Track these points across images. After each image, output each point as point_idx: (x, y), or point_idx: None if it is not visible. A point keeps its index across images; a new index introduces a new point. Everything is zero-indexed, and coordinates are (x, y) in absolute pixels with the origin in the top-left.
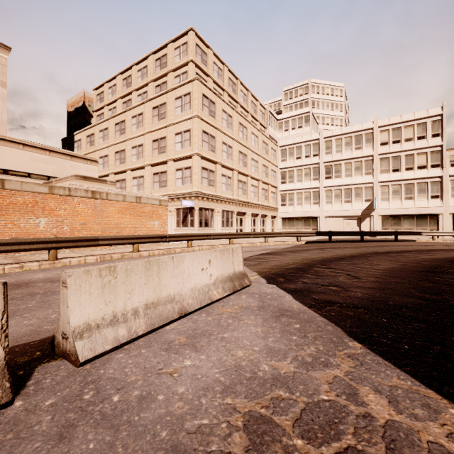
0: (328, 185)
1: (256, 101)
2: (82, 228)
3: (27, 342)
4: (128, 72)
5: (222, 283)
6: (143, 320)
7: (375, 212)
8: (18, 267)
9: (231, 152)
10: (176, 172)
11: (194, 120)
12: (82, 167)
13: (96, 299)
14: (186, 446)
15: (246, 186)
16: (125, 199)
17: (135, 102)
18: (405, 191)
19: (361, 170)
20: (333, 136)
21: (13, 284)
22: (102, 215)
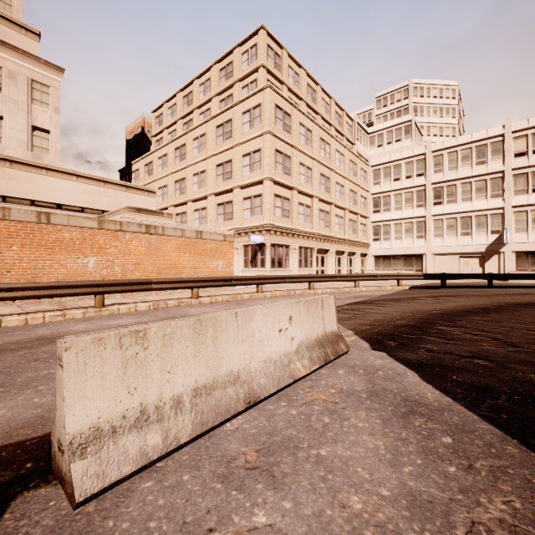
0: (438, 213)
1: (341, 111)
2: (135, 268)
3: (22, 440)
4: (189, 87)
5: (308, 350)
6: (189, 417)
7: (506, 247)
8: (60, 315)
9: (310, 174)
10: (244, 202)
11: (264, 137)
12: (139, 199)
13: (112, 385)
14: None
15: (329, 216)
16: (184, 234)
17: (196, 122)
18: None
19: (485, 192)
20: (444, 149)
21: (45, 338)
22: (157, 253)
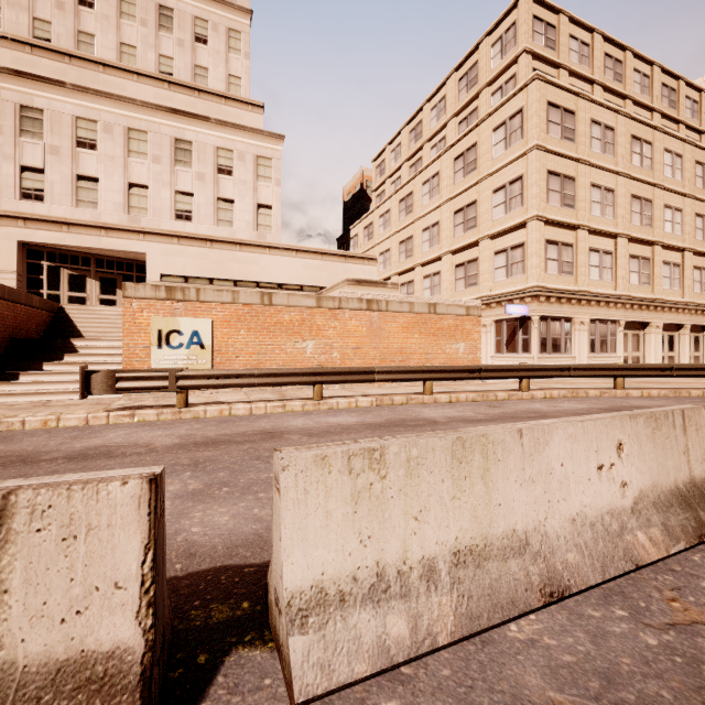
0: None
1: (674, 81)
2: (355, 354)
3: (241, 565)
4: (417, 117)
5: (658, 510)
6: (449, 600)
7: None
8: (280, 406)
9: (612, 200)
10: (495, 257)
11: (529, 156)
12: (358, 269)
13: (339, 528)
14: None
15: (649, 266)
16: (413, 309)
17: (426, 160)
18: None
19: None
20: None
21: (267, 432)
22: (380, 335)
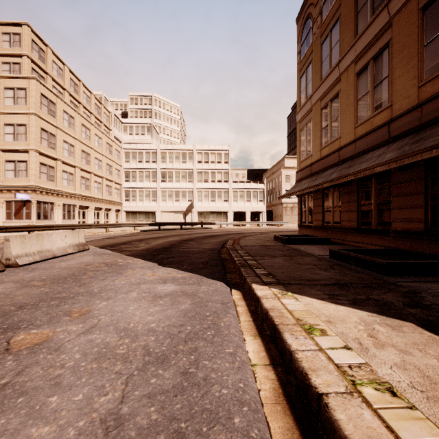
0: (164, 187)
1: (100, 104)
2: None
3: None
4: None
5: (73, 247)
6: (38, 256)
7: (194, 209)
8: None
9: (73, 150)
10: (7, 163)
11: (30, 116)
12: None
13: (19, 247)
14: (69, 268)
15: (89, 182)
16: None
17: None
18: (211, 196)
19: (186, 178)
20: (167, 149)
21: None
22: None
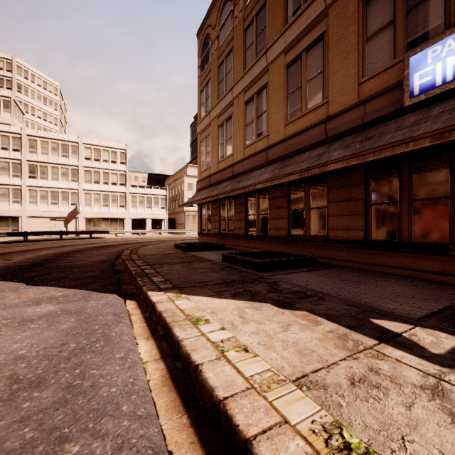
0: (33, 185)
1: None
2: None
3: None
4: None
5: None
6: None
7: (80, 215)
8: None
9: None
10: None
11: None
12: None
13: None
14: None
15: None
16: None
17: None
18: (103, 200)
19: (68, 177)
20: (38, 136)
21: None
22: None
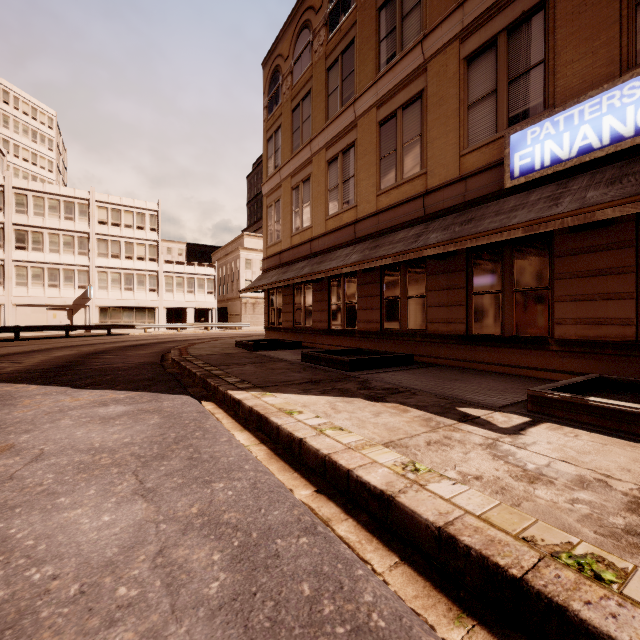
0: (22, 259)
1: None
2: None
3: None
4: None
5: None
6: None
7: (92, 302)
8: None
9: None
10: None
11: None
12: None
13: None
14: None
15: None
16: None
17: None
18: (125, 281)
19: (74, 248)
20: (29, 190)
21: None
22: None
